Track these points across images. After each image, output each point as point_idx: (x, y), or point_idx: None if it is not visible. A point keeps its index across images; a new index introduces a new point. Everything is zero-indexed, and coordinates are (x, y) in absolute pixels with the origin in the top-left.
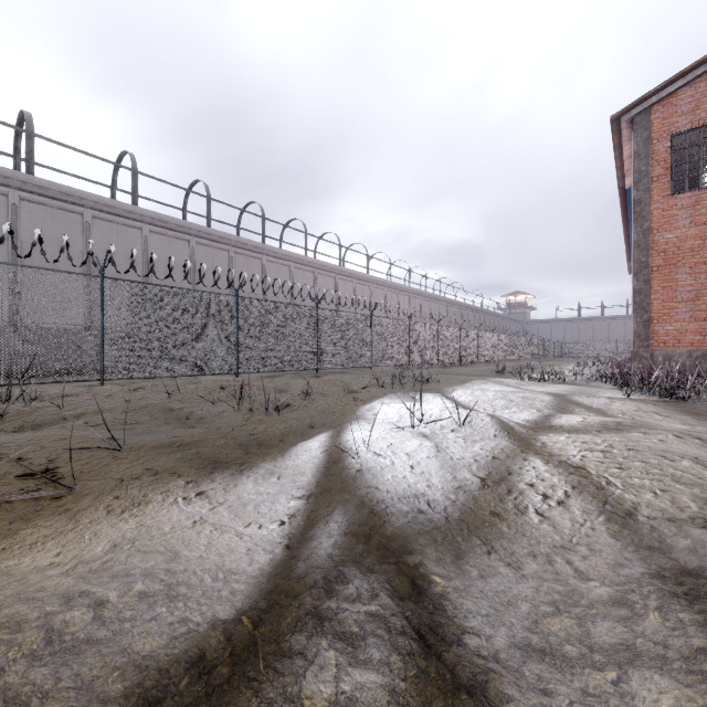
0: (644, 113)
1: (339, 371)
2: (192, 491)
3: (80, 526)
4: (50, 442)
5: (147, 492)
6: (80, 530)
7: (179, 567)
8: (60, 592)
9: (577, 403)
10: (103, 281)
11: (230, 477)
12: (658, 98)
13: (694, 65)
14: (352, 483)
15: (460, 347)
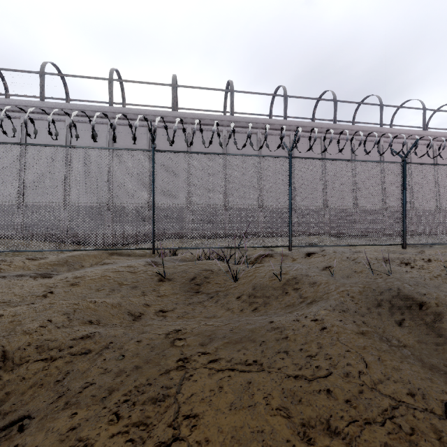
0: None
1: None
2: None
3: None
4: None
5: None
6: None
7: None
8: None
9: None
10: (290, 160)
11: None
12: None
13: None
14: None
15: None
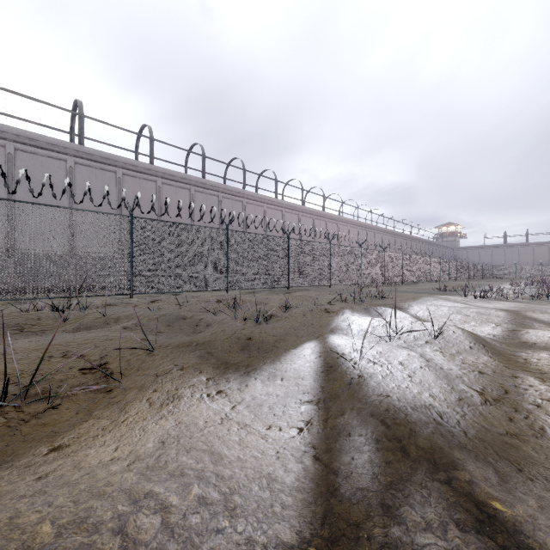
0: None
1: (304, 289)
2: (213, 388)
3: (129, 417)
4: (100, 342)
5: (178, 388)
6: (130, 421)
7: (225, 471)
8: (126, 491)
9: (534, 319)
10: (132, 219)
11: (240, 377)
12: None
13: None
14: (358, 390)
15: (402, 269)
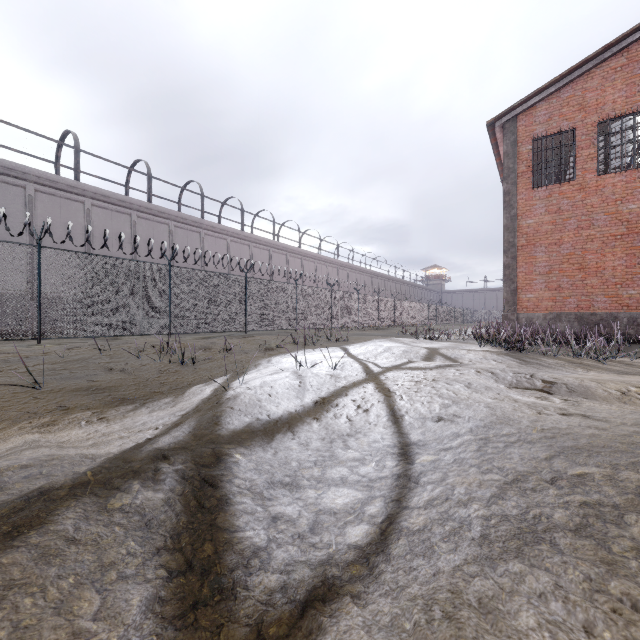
0: (512, 121)
1: (268, 333)
2: (96, 417)
3: None
4: None
5: (57, 417)
6: None
7: (59, 452)
8: None
9: (441, 354)
10: (40, 250)
11: (132, 408)
12: (522, 110)
13: (547, 85)
14: (218, 405)
15: (378, 313)
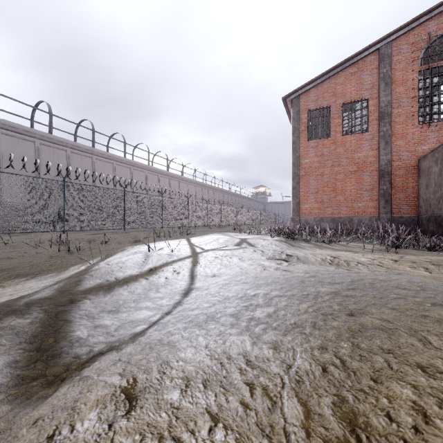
0: (296, 98)
1: (142, 230)
2: None
3: None
4: None
5: None
6: None
7: None
8: None
9: (247, 242)
10: None
11: (24, 280)
12: (302, 92)
13: (315, 78)
14: (84, 274)
15: (221, 216)
